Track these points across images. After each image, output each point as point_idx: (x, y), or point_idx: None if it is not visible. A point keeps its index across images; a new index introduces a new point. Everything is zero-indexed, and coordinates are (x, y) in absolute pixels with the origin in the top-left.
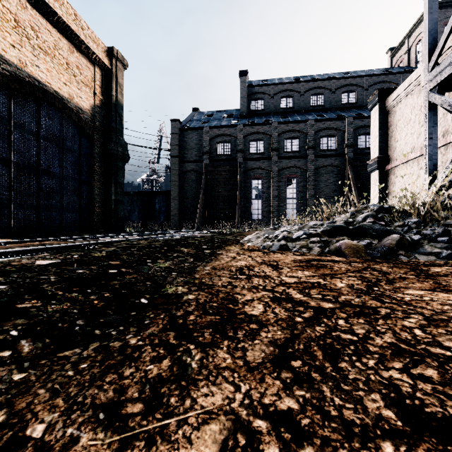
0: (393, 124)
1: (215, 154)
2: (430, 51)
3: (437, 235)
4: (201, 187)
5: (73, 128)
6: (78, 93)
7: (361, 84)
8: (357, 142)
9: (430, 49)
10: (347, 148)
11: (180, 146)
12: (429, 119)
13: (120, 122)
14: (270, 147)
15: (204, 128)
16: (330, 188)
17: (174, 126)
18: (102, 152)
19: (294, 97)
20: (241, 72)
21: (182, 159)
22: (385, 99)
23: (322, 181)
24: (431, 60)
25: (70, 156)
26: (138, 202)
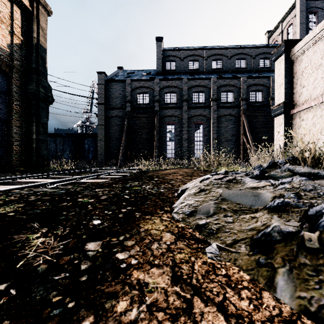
0: (299, 72)
1: (136, 103)
2: None
3: None
4: (124, 130)
5: None
6: None
7: (250, 53)
8: (250, 97)
9: None
10: (242, 101)
11: (106, 95)
12: None
13: (43, 64)
14: (182, 98)
15: (126, 81)
16: (229, 133)
17: (100, 78)
18: (22, 92)
19: (199, 60)
20: (157, 38)
21: (107, 107)
22: (290, 50)
23: (223, 127)
24: None
25: None
26: (70, 142)
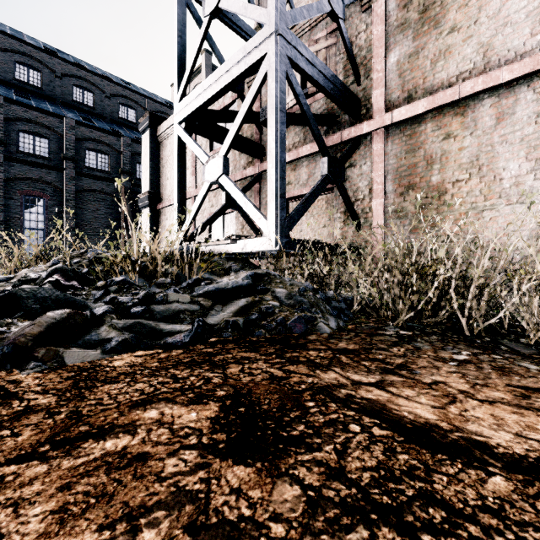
0: (165, 159)
1: None
2: (179, 80)
3: (134, 304)
4: None
5: None
6: None
7: (143, 104)
8: (136, 170)
9: (179, 76)
10: (124, 175)
11: None
12: (178, 155)
13: None
14: None
15: None
16: (100, 222)
17: None
18: None
19: (43, 73)
20: None
21: None
22: (157, 127)
23: (89, 210)
24: (180, 89)
25: None
26: None
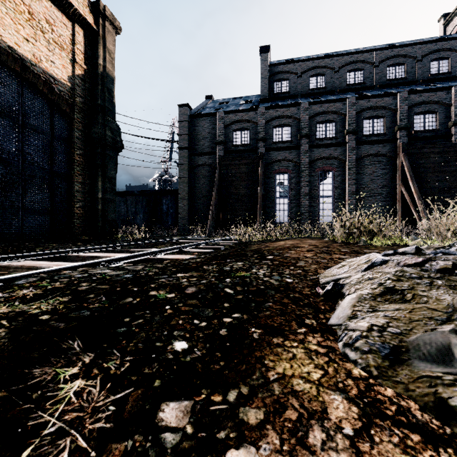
0: None
1: (231, 144)
2: None
3: None
4: (214, 184)
5: (41, 101)
6: (49, 56)
7: (412, 54)
8: (413, 123)
9: None
10: (400, 131)
11: (190, 136)
12: None
13: (110, 99)
14: (299, 133)
15: (218, 114)
16: (376, 183)
17: (182, 113)
18: (85, 137)
19: (326, 74)
20: (261, 48)
21: (192, 152)
22: None
23: (366, 174)
24: None
25: (37, 139)
26: (144, 203)
